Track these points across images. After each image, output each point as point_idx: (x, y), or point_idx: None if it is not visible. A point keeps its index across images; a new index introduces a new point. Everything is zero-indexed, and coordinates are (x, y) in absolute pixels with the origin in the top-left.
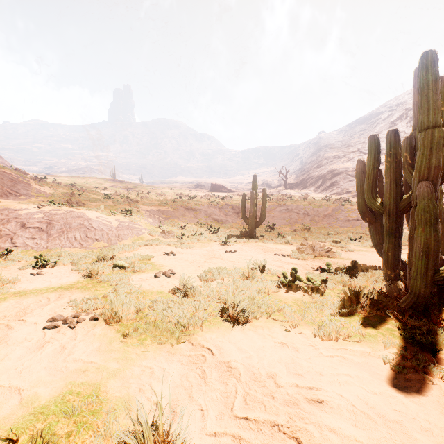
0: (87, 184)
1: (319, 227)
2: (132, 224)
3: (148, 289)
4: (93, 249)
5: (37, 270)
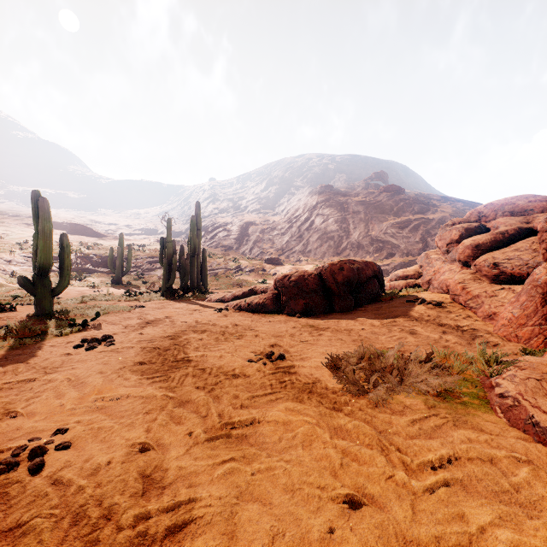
0: None
1: None
2: None
3: None
4: None
5: None
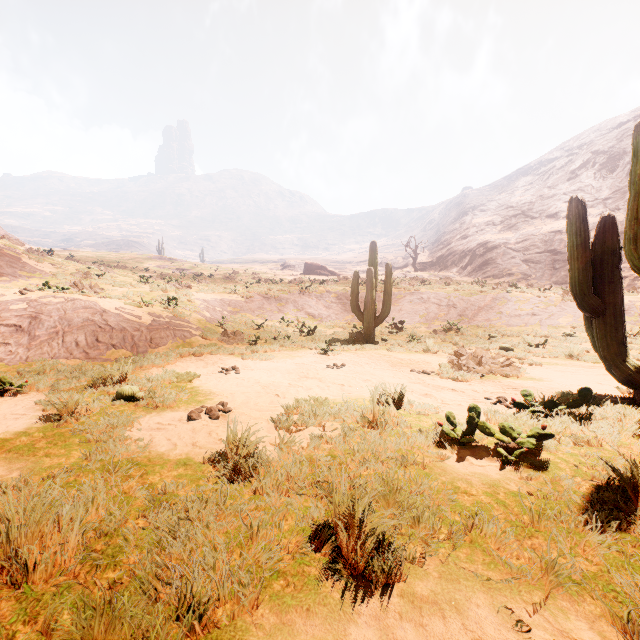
0: (120, 262)
1: (473, 327)
2: (175, 320)
3: (162, 453)
4: (106, 361)
5: None
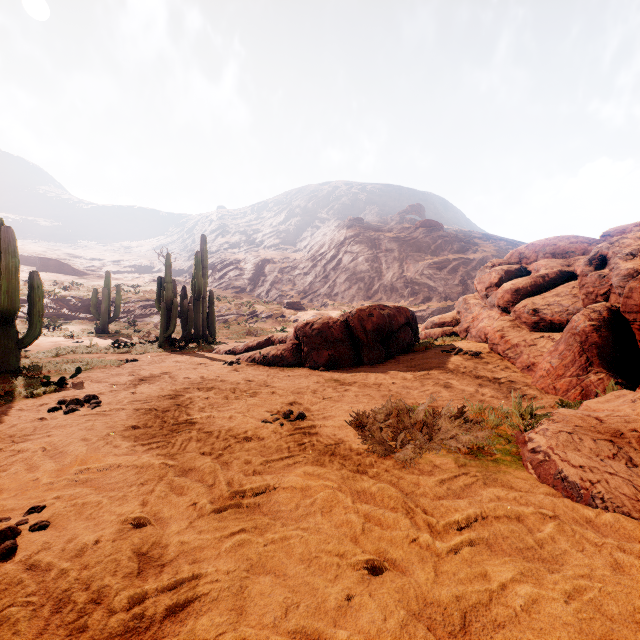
0: None
1: None
2: None
3: None
4: None
5: None
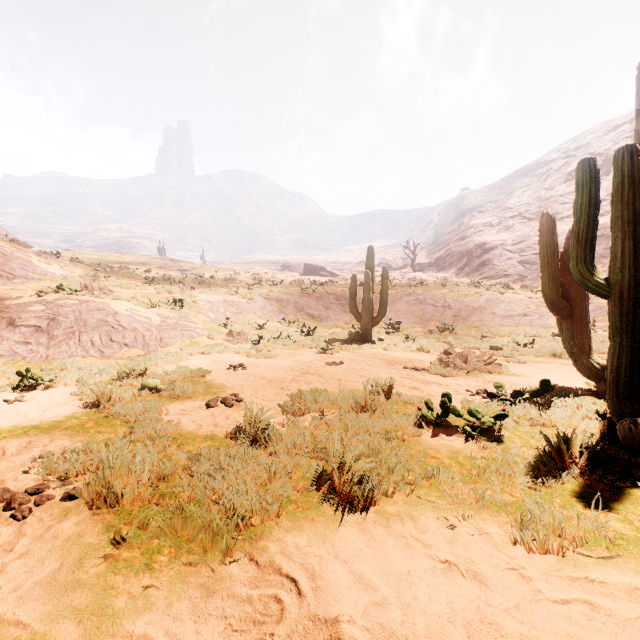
0: (122, 263)
1: (467, 327)
2: (182, 321)
3: (191, 431)
4: (120, 359)
5: (17, 395)
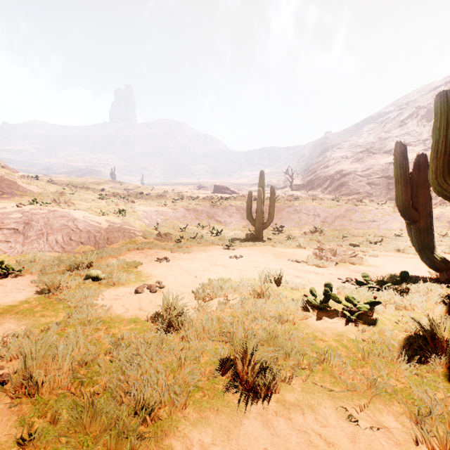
0: (84, 185)
1: (331, 230)
2: (124, 225)
3: (119, 314)
4: (77, 254)
5: None
